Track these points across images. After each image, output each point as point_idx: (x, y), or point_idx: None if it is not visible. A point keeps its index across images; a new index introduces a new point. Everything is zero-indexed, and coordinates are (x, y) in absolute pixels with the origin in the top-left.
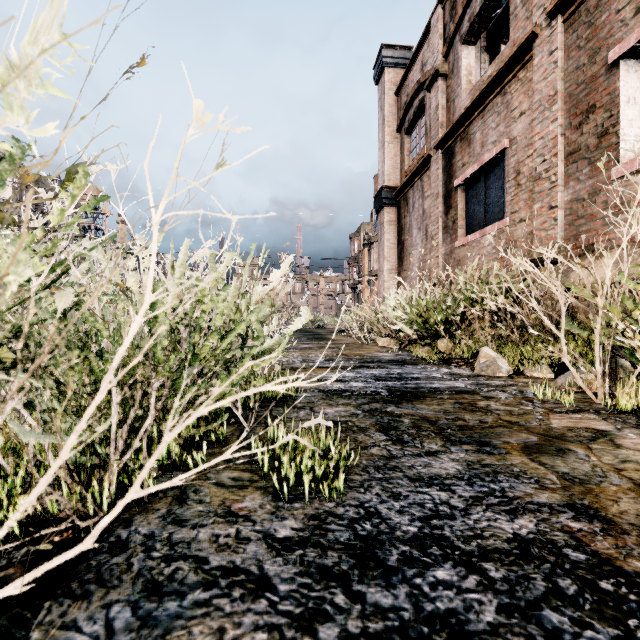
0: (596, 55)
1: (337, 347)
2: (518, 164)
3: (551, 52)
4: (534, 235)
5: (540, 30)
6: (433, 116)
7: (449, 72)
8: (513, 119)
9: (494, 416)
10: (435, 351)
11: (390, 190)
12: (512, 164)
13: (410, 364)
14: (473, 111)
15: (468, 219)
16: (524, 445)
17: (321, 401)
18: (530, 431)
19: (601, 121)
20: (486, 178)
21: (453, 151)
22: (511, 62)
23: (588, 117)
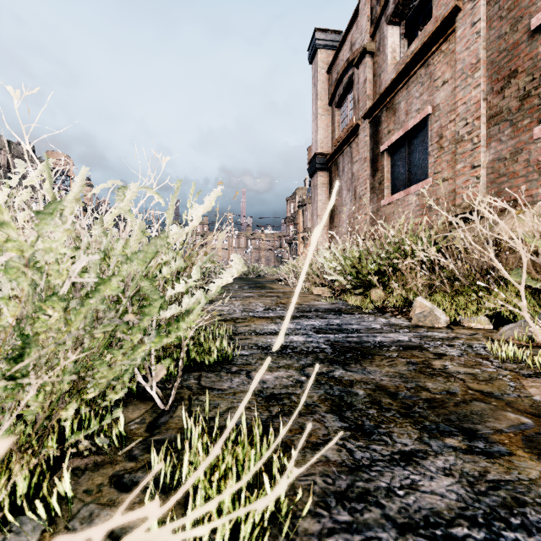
0: (518, 23)
1: (276, 296)
2: (441, 129)
3: (473, 23)
4: (457, 193)
5: (463, 4)
6: (361, 89)
7: (375, 50)
8: (436, 88)
9: (460, 383)
10: (369, 300)
11: (322, 156)
12: (435, 129)
13: (347, 313)
14: (398, 83)
15: (393, 180)
16: (523, 436)
17: (259, 362)
18: (515, 408)
19: (523, 85)
20: (410, 143)
21: (379, 120)
22: (435, 35)
23: (510, 82)
